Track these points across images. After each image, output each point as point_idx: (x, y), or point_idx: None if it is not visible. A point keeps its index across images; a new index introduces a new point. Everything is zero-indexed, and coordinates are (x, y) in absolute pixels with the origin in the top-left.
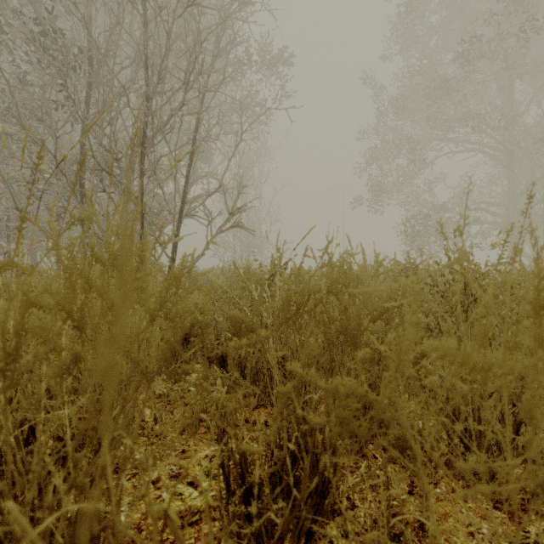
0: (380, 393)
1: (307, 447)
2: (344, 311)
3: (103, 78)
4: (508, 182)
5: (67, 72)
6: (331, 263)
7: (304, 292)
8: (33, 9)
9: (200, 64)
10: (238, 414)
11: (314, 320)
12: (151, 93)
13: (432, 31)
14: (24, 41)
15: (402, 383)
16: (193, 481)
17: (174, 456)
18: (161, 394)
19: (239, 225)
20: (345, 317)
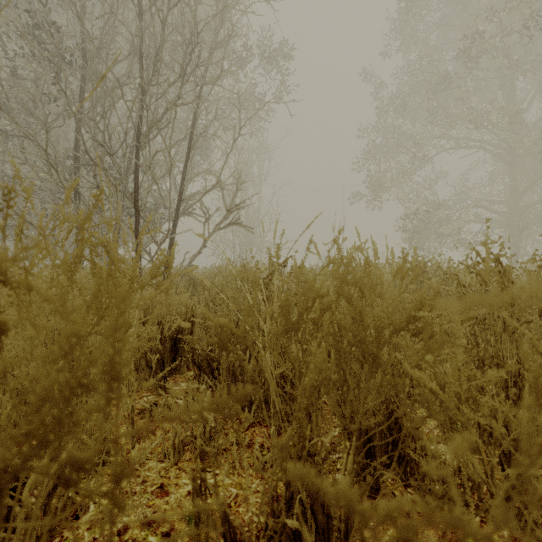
0: (488, 526)
1: (314, 505)
2: (361, 319)
3: (95, 69)
4: (510, 180)
5: (58, 63)
6: (342, 258)
7: (308, 295)
8: (25, 0)
9: (197, 56)
10: (230, 434)
11: (321, 330)
12: (146, 84)
13: (433, 28)
14: (17, 34)
15: (535, 503)
16: (169, 531)
17: (150, 494)
18: (144, 409)
19: (237, 222)
20: (362, 327)
